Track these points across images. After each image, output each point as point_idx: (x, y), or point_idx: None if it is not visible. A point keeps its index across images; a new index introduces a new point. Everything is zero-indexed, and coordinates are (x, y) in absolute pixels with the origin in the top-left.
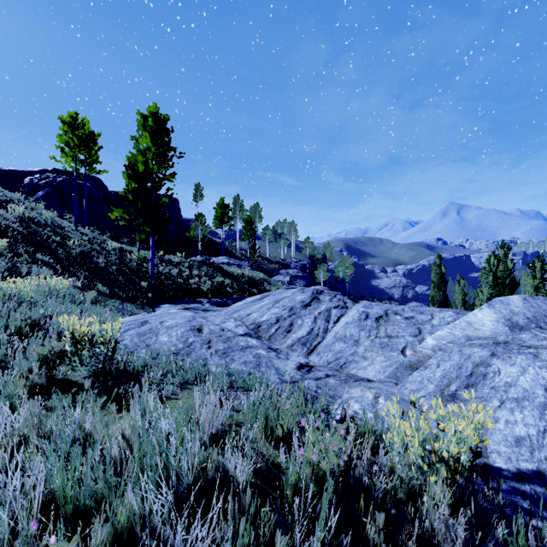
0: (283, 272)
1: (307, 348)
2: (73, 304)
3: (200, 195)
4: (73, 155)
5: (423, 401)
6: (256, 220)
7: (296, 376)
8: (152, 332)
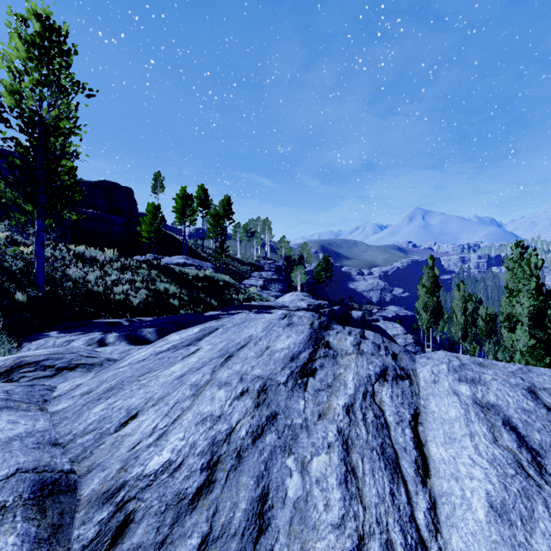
0: (256, 274)
1: None
2: None
3: (160, 186)
4: None
5: None
6: (226, 215)
7: None
8: None
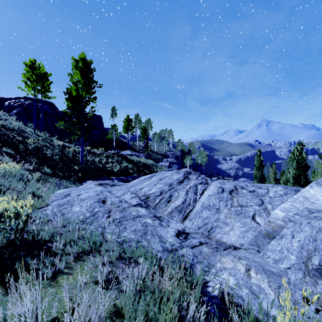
0: (165, 160)
1: (182, 214)
2: (19, 182)
3: (115, 113)
4: (33, 86)
5: (290, 274)
6: (149, 128)
7: (175, 244)
8: (69, 203)
